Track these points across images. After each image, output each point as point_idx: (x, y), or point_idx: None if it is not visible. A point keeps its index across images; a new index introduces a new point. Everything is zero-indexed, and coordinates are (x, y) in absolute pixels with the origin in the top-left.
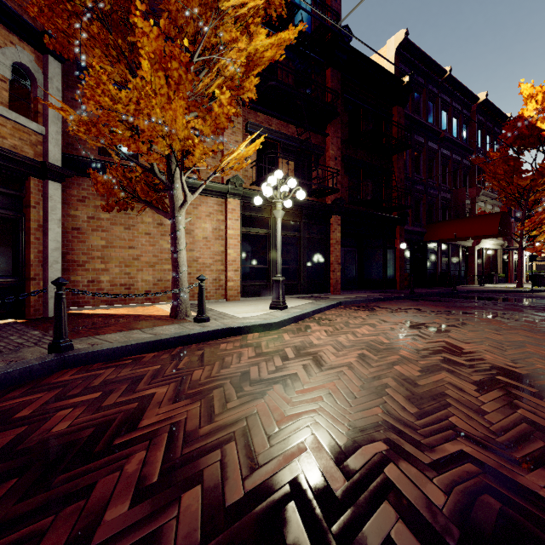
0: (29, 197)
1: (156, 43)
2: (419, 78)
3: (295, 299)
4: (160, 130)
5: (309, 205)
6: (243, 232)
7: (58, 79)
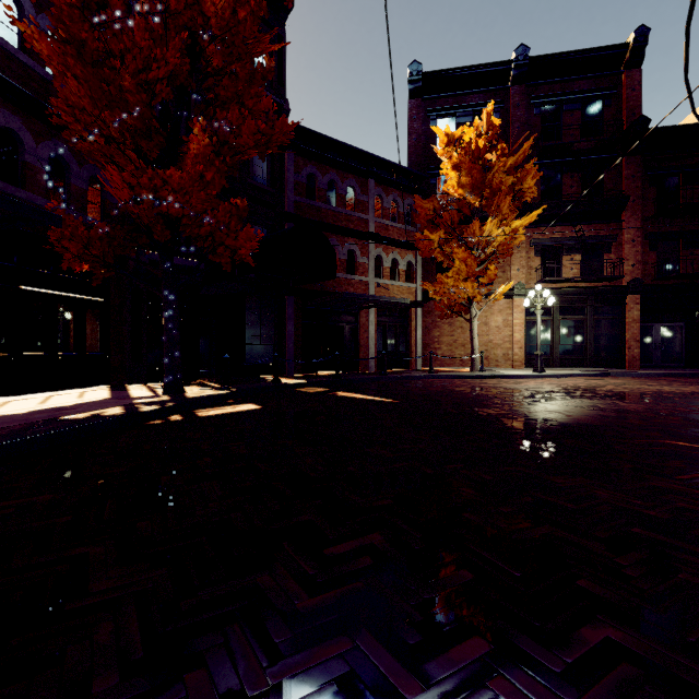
0: (411, 317)
1: (461, 254)
2: None
3: (572, 370)
4: (463, 290)
5: (594, 291)
6: (528, 320)
7: (420, 260)
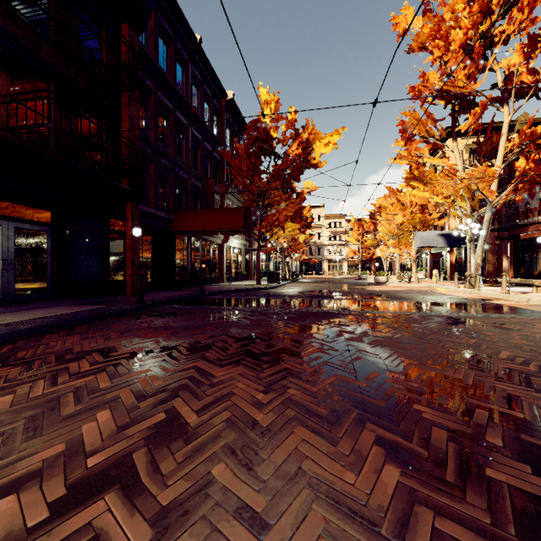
0: None
1: None
2: (165, 23)
3: None
4: None
5: None
6: None
7: None
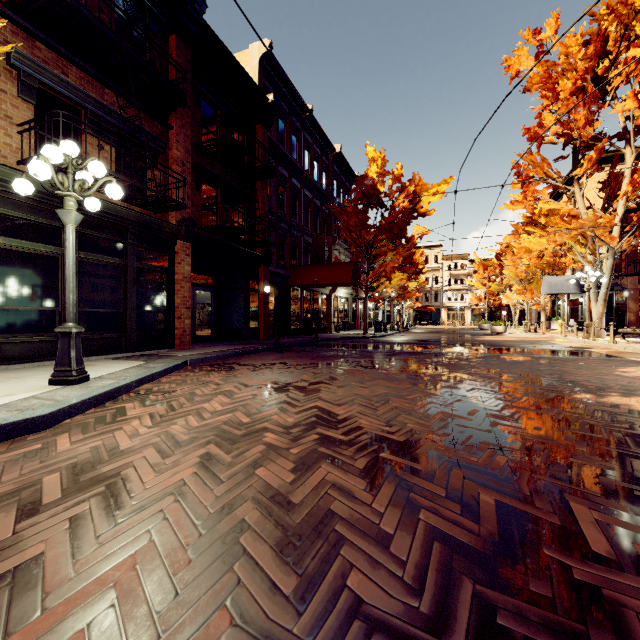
0: None
1: None
2: (283, 105)
3: (113, 361)
4: None
5: (140, 220)
6: (1, 245)
7: None
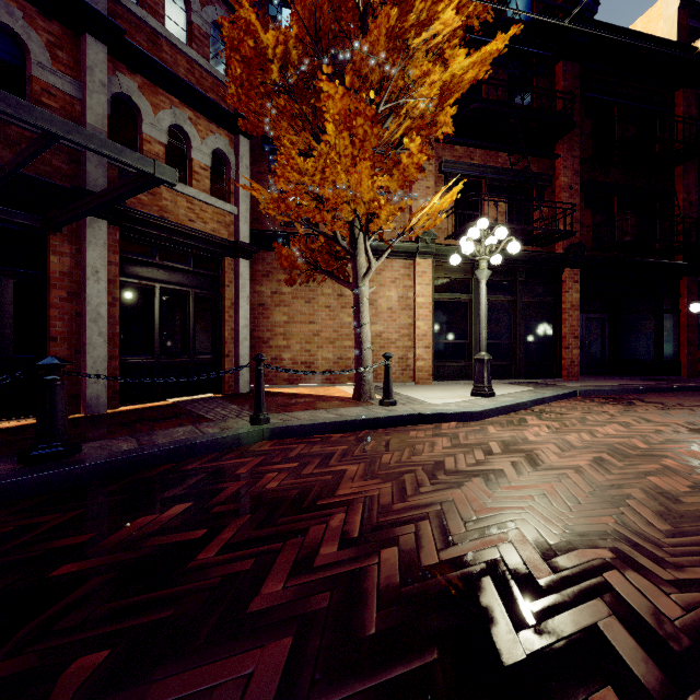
0: (224, 277)
1: (340, 102)
2: None
3: (506, 385)
4: (344, 196)
5: (528, 258)
6: (436, 299)
7: (247, 157)
